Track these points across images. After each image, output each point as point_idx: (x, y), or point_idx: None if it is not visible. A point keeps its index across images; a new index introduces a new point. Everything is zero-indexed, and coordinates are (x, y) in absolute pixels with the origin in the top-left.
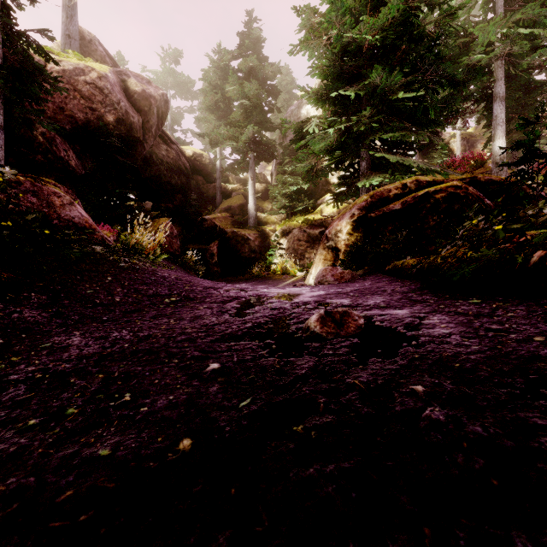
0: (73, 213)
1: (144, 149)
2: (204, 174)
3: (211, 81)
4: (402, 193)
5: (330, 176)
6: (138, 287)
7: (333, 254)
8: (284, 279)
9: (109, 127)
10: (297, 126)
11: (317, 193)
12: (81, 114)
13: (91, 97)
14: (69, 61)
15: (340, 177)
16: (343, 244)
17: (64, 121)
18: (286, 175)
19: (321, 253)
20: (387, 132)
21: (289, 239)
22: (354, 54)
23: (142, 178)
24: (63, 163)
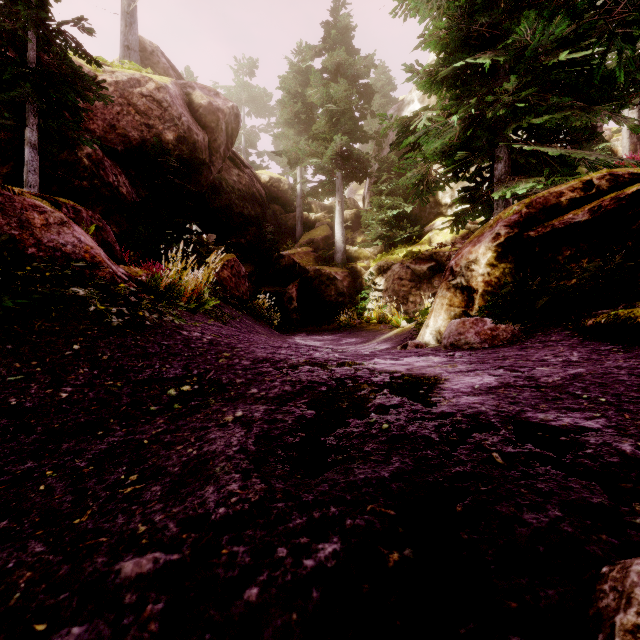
0: (65, 237)
1: (210, 173)
2: (282, 203)
3: (290, 89)
4: (585, 196)
5: (441, 195)
6: (126, 363)
7: (464, 296)
8: (381, 329)
9: (168, 147)
10: (400, 124)
11: (423, 218)
12: (136, 133)
13: (147, 111)
14: (124, 72)
15: (461, 190)
16: (480, 282)
17: (116, 141)
18: (383, 196)
19: (444, 295)
20: (540, 114)
21: (387, 278)
22: (487, 5)
23: (210, 209)
24: (112, 190)
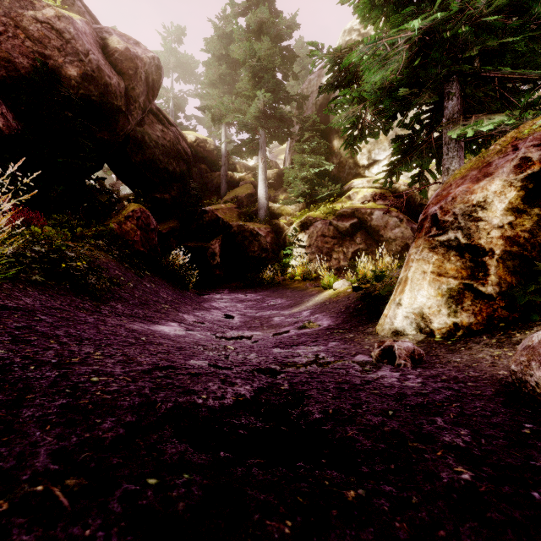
0: None
1: (127, 122)
2: (208, 162)
3: (215, 50)
4: None
5: (358, 156)
6: None
7: (464, 260)
8: (307, 288)
9: (71, 83)
10: (332, 59)
11: (342, 178)
12: (25, 60)
13: (42, 39)
14: None
15: (395, 139)
16: (496, 237)
17: None
18: (305, 155)
19: (425, 258)
20: (509, 34)
21: (310, 234)
22: None
23: (132, 163)
24: None
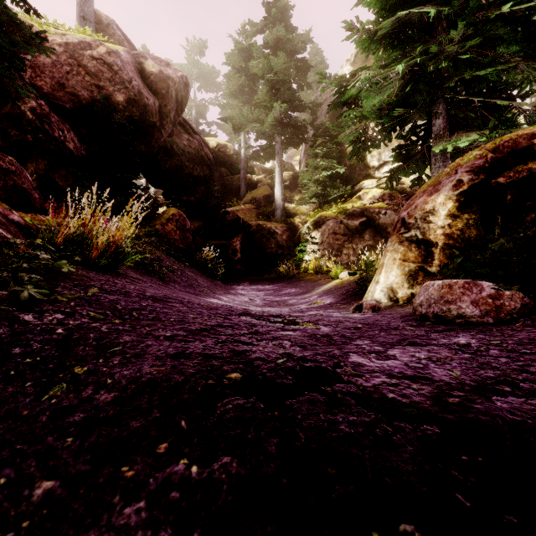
0: None
1: (161, 135)
2: (228, 166)
3: (235, 64)
4: None
5: (369, 158)
6: None
7: (420, 250)
8: (318, 280)
9: (119, 108)
10: (338, 83)
11: (353, 179)
12: (85, 92)
13: (97, 73)
14: (75, 35)
15: (395, 148)
16: (440, 234)
17: (64, 99)
18: (318, 159)
19: (396, 249)
20: (482, 67)
21: (322, 232)
22: None
23: (162, 170)
24: (57, 144)
